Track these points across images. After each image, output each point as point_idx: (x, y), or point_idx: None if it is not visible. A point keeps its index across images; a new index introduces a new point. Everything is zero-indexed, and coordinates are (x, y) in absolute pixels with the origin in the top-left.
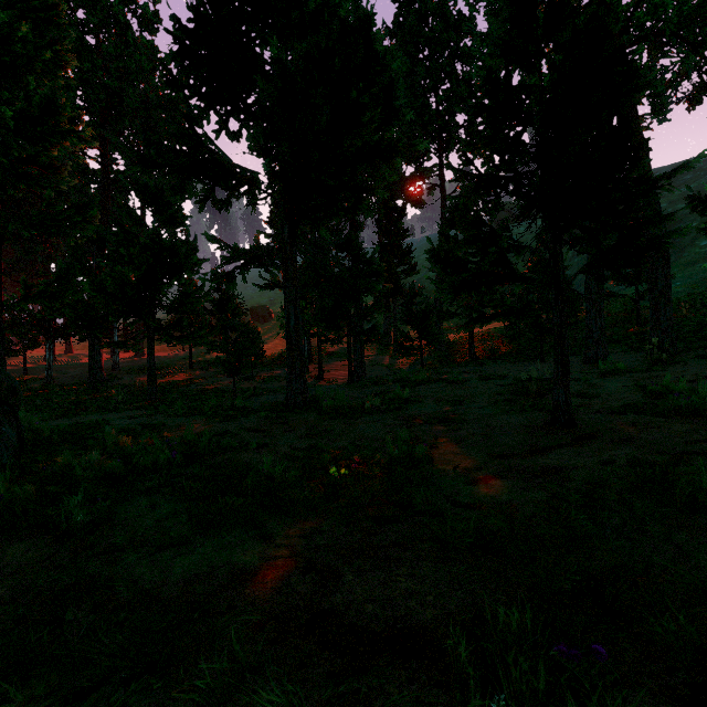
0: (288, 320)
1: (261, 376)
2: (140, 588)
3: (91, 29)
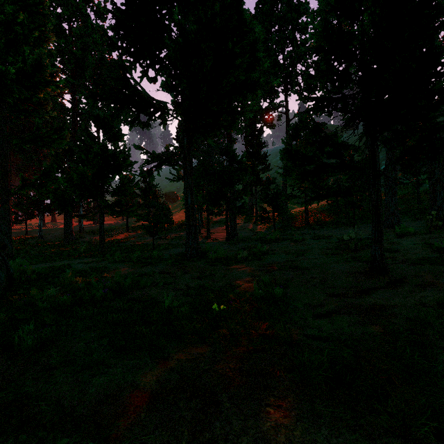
0: (187, 200)
1: (171, 236)
2: (61, 406)
3: (65, 18)
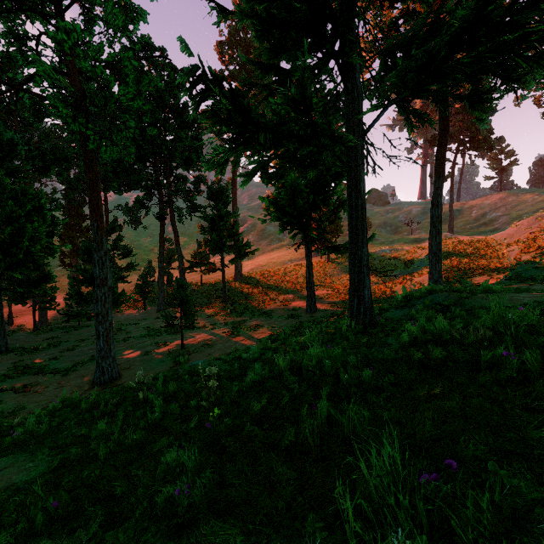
0: None
1: None
2: None
3: None
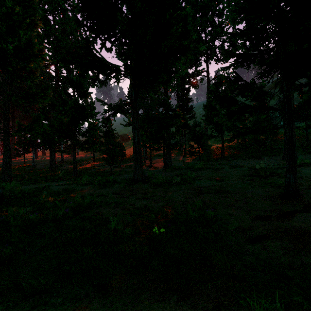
0: (134, 138)
1: (124, 165)
2: None
3: (50, 12)
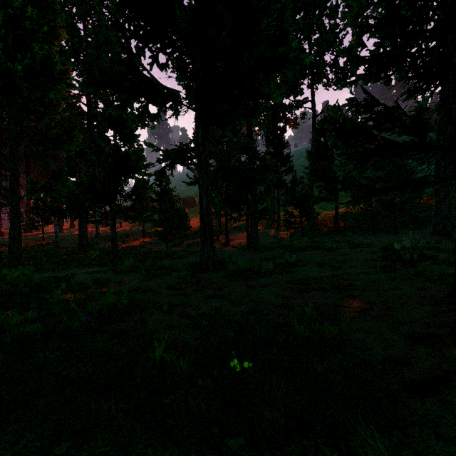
0: (201, 202)
1: (187, 242)
2: None
3: (79, 17)
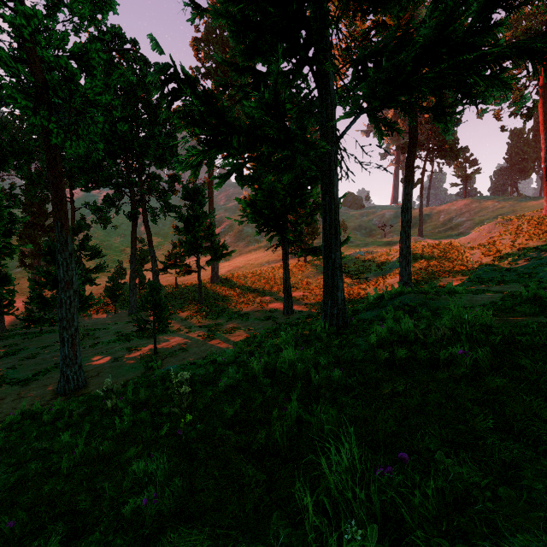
0: None
1: None
2: None
3: None
